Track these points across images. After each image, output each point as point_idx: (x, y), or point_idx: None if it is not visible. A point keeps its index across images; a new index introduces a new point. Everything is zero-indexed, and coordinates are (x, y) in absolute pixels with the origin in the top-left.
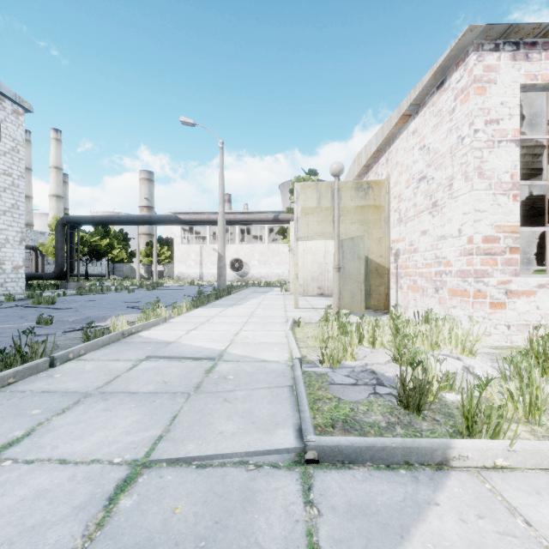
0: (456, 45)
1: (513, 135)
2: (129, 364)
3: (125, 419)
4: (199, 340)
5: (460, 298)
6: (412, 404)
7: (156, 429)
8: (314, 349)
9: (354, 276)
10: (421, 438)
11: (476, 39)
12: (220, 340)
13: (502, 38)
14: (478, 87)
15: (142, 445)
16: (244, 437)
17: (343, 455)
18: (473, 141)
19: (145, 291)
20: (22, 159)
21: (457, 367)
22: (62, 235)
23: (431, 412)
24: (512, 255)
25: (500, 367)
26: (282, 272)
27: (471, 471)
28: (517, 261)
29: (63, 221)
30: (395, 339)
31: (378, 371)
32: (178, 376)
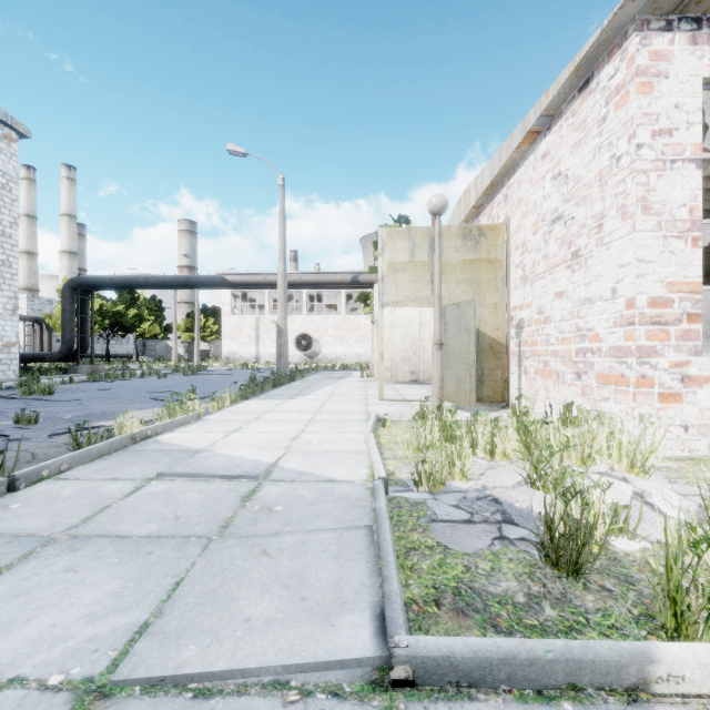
0: (610, 22)
1: (692, 151)
2: (129, 487)
3: (95, 587)
4: (241, 448)
5: (614, 387)
6: (564, 560)
7: (141, 609)
8: (405, 461)
9: (461, 356)
10: (597, 641)
11: (639, 14)
12: (271, 448)
13: (676, 11)
14: (642, 83)
15: (109, 645)
16: (285, 632)
17: (459, 672)
18: (634, 160)
19: (181, 376)
20: (16, 201)
21: (625, 494)
22: (70, 302)
23: (596, 573)
24: (691, 325)
25: (685, 491)
26: (364, 351)
27: (691, 705)
28: (699, 333)
29: (72, 284)
30: (531, 451)
31: (504, 500)
32: (199, 506)
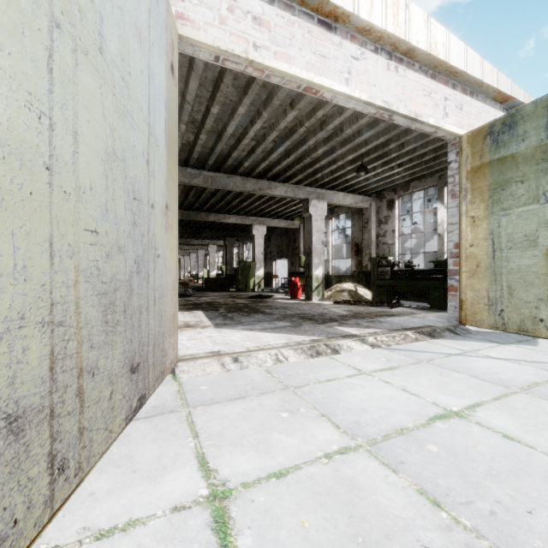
0: None
1: None
2: None
3: None
4: None
5: None
6: None
7: None
8: None
9: None
10: None
11: None
12: None
13: None
14: None
15: None
16: None
17: None
18: None
19: None
20: None
21: None
22: None
23: None
24: None
25: None
26: None
27: None
28: None
29: None
30: None
31: None
32: None
